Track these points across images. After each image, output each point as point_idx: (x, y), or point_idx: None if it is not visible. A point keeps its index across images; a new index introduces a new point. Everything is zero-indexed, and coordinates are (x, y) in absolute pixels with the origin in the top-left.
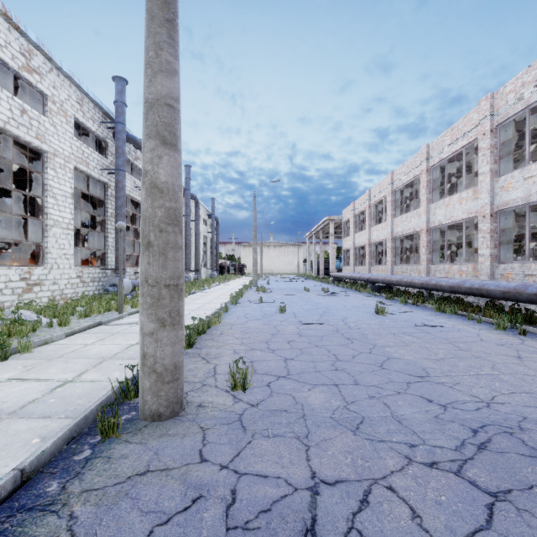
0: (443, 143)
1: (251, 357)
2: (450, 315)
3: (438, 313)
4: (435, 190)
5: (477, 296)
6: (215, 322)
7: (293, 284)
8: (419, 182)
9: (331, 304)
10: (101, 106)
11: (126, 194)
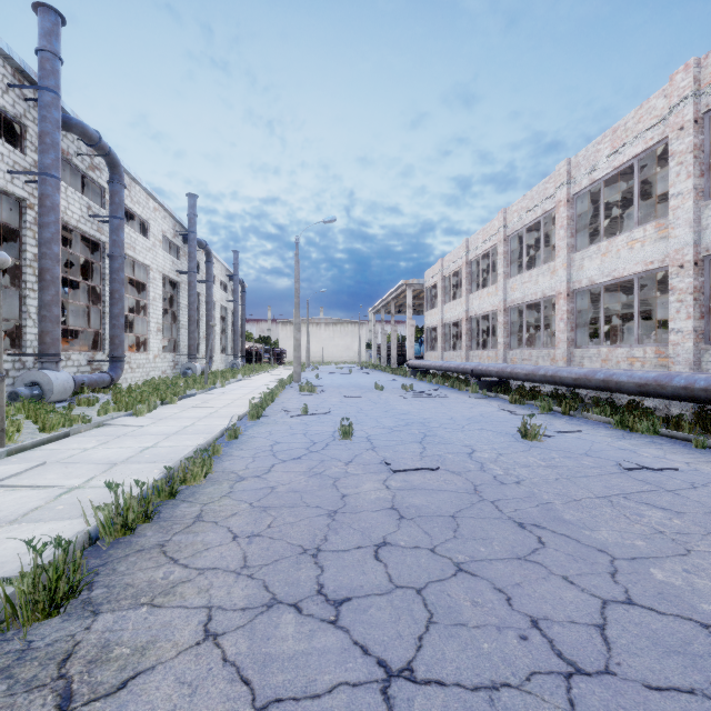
0: (597, 155)
1: (257, 675)
2: (647, 436)
3: (623, 432)
4: (580, 231)
5: (702, 403)
6: (194, 476)
7: (355, 378)
8: (546, 225)
9: (428, 414)
10: (9, 54)
11: (70, 225)
